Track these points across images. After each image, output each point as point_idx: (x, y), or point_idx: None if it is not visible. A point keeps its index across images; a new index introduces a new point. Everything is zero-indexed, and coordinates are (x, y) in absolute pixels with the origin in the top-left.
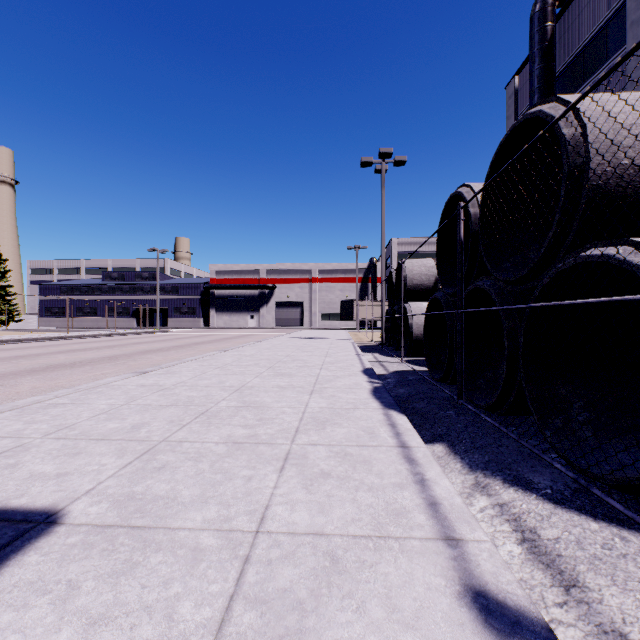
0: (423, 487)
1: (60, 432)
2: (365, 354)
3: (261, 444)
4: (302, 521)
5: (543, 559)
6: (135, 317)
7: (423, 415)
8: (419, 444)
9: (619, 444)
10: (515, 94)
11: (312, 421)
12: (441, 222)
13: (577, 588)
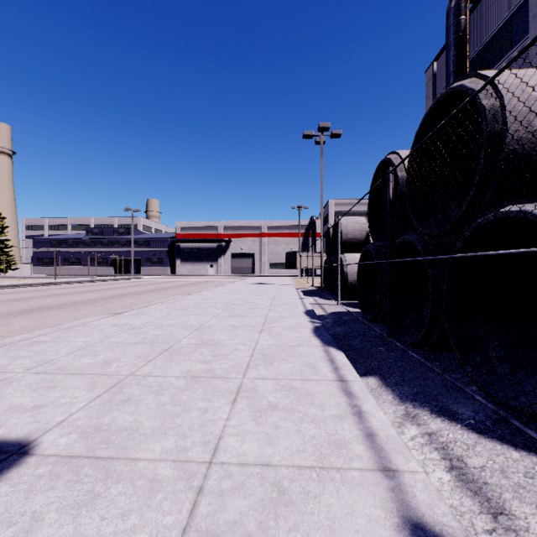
0: (360, 419)
1: (40, 367)
2: (307, 297)
3: (216, 378)
4: (251, 452)
5: (471, 486)
6: (113, 266)
7: (357, 351)
8: (355, 378)
9: (531, 378)
10: (433, 77)
11: (261, 357)
12: (372, 184)
13: (504, 516)
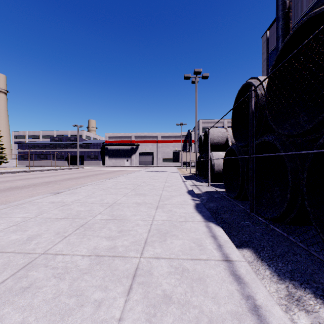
0: (260, 319)
1: None
2: (187, 180)
3: (117, 257)
4: None
5: None
6: (67, 160)
7: (229, 224)
8: (239, 257)
9: None
10: (267, 40)
11: (157, 233)
12: (235, 103)
13: None
